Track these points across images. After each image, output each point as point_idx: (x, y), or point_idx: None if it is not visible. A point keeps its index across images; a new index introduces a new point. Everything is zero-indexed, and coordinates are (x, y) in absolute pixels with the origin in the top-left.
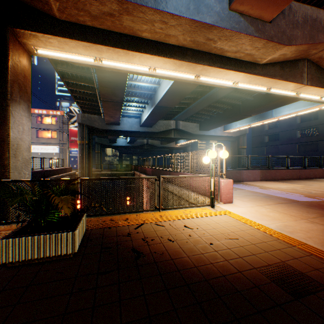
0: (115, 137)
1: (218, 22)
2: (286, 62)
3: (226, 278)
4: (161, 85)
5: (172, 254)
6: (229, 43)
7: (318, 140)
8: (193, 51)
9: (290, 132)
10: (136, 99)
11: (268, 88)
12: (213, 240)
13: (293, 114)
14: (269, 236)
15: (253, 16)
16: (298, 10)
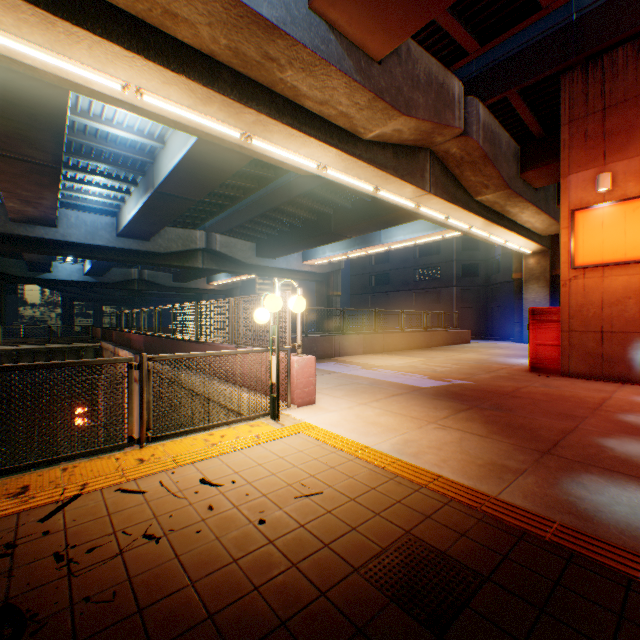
0: (48, 259)
1: (289, 24)
2: (402, 146)
3: (289, 629)
4: (168, 144)
5: (147, 589)
6: (309, 80)
7: (440, 287)
8: (237, 75)
9: (405, 272)
10: (104, 169)
11: (375, 189)
12: (268, 508)
13: (410, 241)
14: (381, 472)
15: (353, 40)
16: (421, 60)
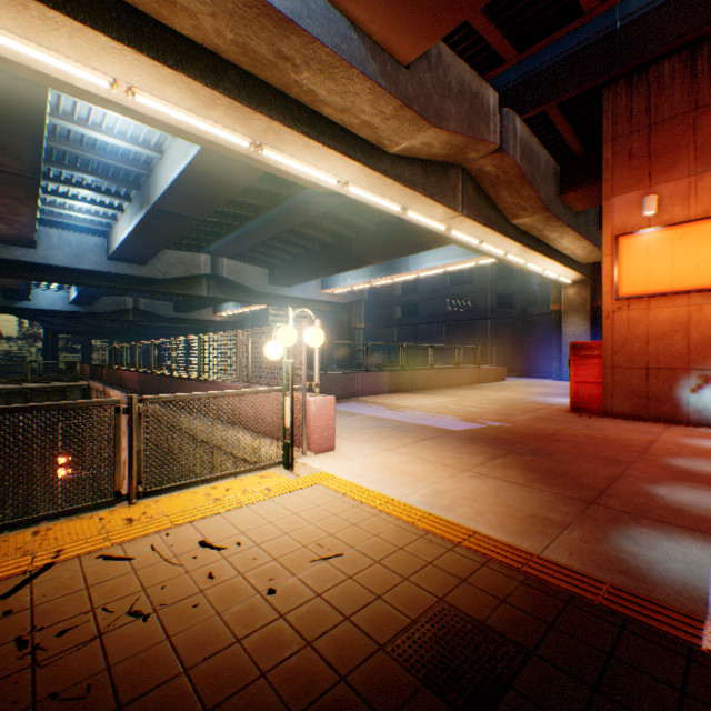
0: (26, 285)
1: (305, 18)
2: (432, 162)
3: None
4: (166, 154)
5: (130, 680)
6: (328, 84)
7: (473, 319)
8: (245, 75)
9: (435, 303)
10: (91, 182)
11: (402, 209)
12: (279, 575)
13: (440, 268)
14: (409, 529)
15: (378, 41)
16: (453, 66)
